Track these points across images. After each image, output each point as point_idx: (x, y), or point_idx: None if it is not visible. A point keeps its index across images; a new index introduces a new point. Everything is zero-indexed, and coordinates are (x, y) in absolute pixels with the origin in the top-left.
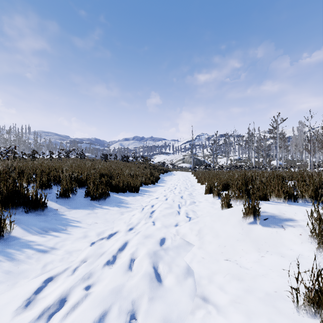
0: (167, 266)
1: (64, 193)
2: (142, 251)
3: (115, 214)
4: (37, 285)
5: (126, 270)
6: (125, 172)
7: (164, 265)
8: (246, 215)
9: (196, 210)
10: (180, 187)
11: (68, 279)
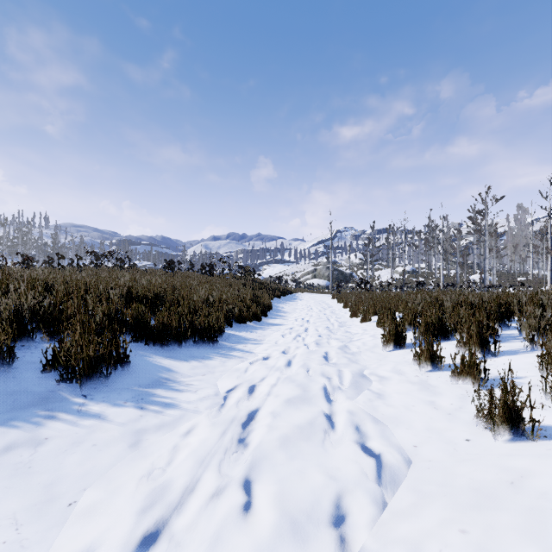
0: None
1: None
2: None
3: (109, 444)
4: None
5: None
6: (196, 294)
7: None
8: None
9: (385, 418)
10: (317, 328)
11: None
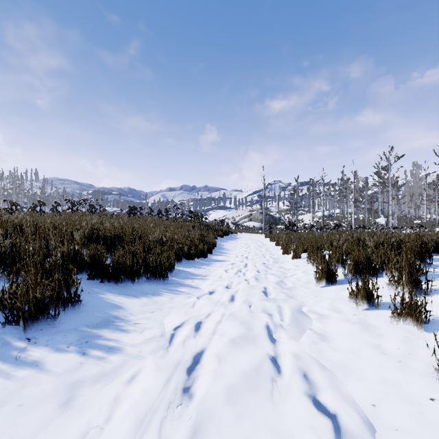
0: None
1: None
2: None
3: (38, 403)
4: None
5: None
6: (151, 235)
7: None
8: None
9: (333, 365)
10: (255, 264)
11: None
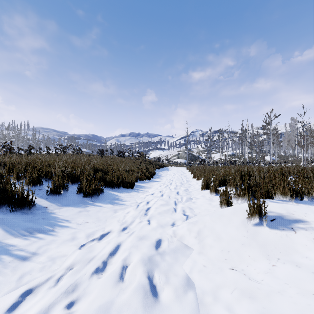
0: (163, 277)
1: (55, 189)
2: (135, 257)
3: (108, 212)
4: (6, 304)
5: (116, 284)
6: (120, 167)
7: (160, 276)
8: (251, 215)
9: (193, 207)
10: (176, 182)
11: (46, 296)
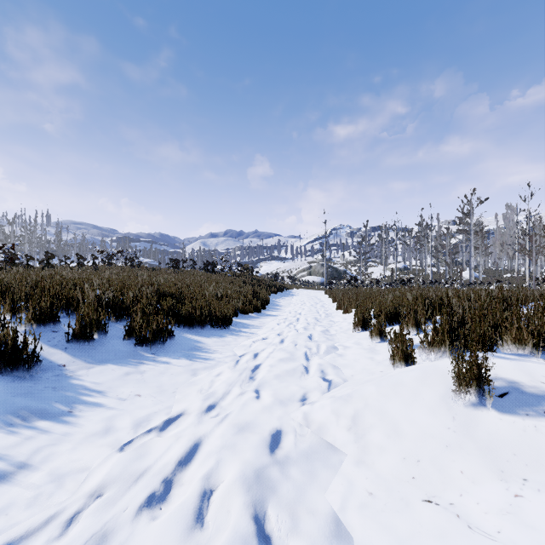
0: (286, 521)
1: (83, 331)
2: (228, 473)
3: (180, 374)
4: None
5: (184, 540)
6: (207, 290)
7: (278, 520)
8: (460, 385)
9: (339, 365)
10: (306, 318)
11: None
